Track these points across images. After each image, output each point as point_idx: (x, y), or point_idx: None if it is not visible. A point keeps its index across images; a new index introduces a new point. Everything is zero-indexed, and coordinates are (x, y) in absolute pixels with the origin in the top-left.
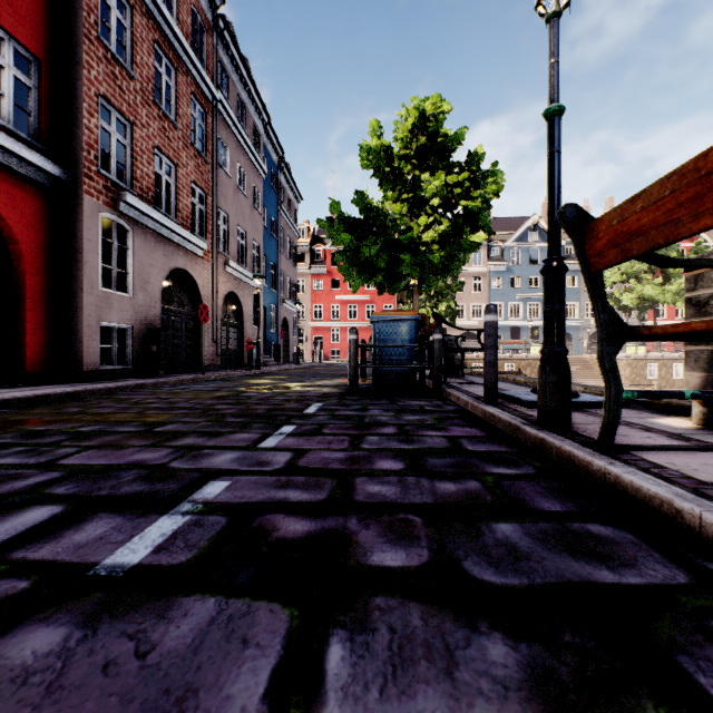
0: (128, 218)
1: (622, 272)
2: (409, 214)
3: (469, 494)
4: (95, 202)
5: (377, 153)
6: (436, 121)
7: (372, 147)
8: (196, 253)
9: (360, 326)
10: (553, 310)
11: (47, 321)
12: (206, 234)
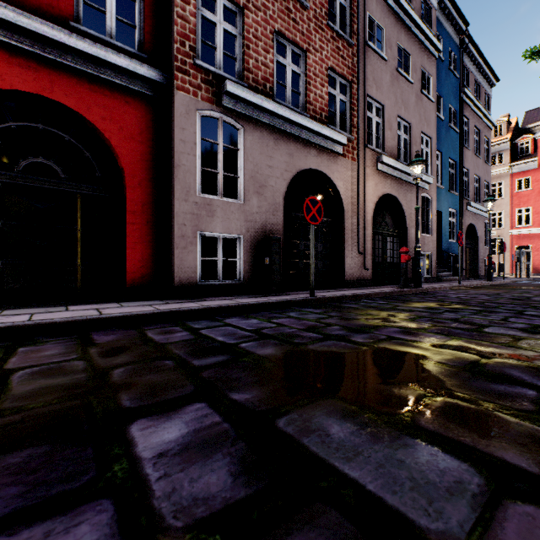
0: (237, 115)
1: None
2: None
3: None
4: (191, 98)
5: None
6: None
7: None
8: (333, 150)
9: None
10: None
11: (150, 234)
12: (350, 129)
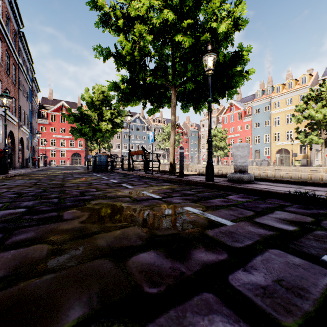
0: (1, 115)
1: (161, 138)
2: (97, 117)
3: (120, 174)
4: None
5: (88, 98)
6: (107, 94)
7: (86, 96)
8: (15, 124)
9: (67, 150)
10: (129, 158)
11: None
12: (16, 115)
